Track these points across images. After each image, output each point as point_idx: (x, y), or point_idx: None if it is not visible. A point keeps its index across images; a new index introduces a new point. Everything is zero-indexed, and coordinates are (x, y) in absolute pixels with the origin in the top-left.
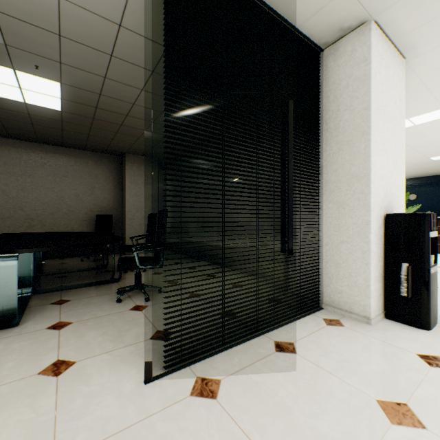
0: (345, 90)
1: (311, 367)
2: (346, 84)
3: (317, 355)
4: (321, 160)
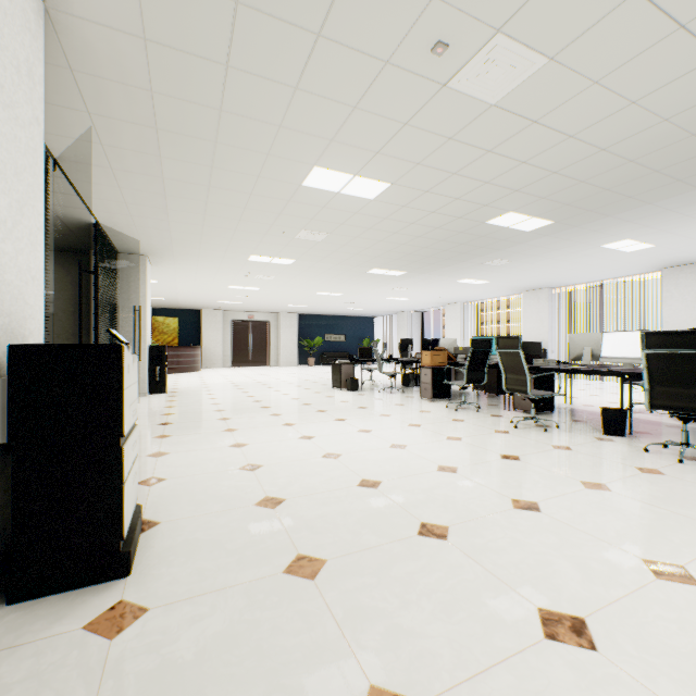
0: (134, 282)
1: (143, 403)
2: (135, 279)
3: (141, 402)
4: (119, 314)
